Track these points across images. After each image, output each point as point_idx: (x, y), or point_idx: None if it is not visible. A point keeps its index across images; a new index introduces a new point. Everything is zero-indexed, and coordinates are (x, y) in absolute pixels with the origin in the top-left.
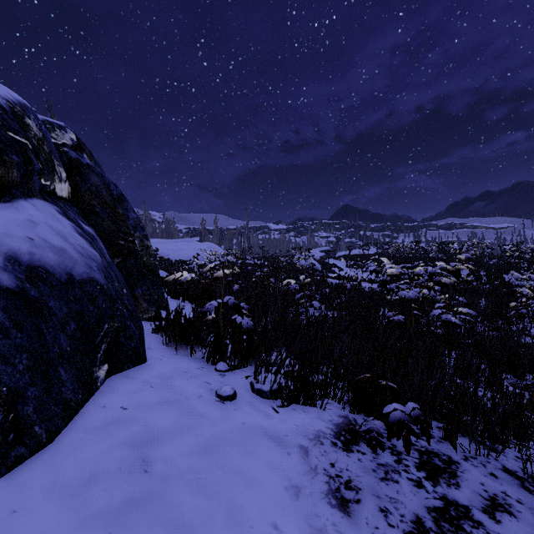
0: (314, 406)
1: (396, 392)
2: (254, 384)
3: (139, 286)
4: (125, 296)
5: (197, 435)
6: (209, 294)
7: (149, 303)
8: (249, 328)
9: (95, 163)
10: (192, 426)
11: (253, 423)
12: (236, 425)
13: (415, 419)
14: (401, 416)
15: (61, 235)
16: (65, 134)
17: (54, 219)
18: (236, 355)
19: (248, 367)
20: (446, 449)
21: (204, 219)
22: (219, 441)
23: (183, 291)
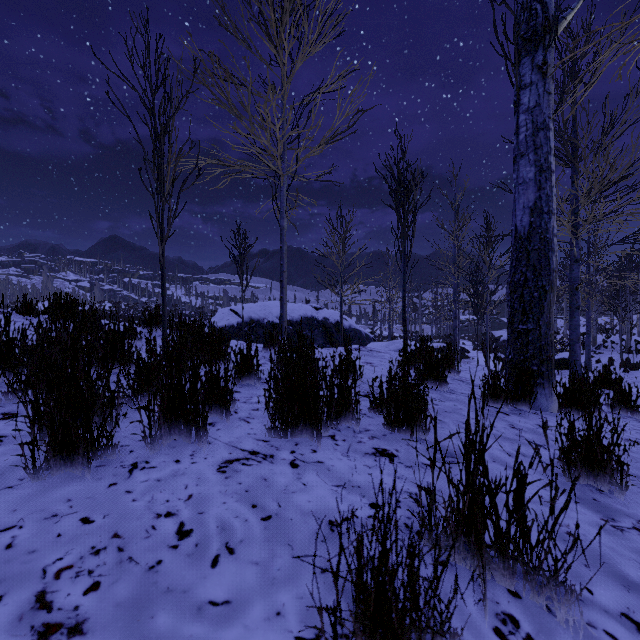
0: None
1: None
2: None
3: None
4: None
5: None
6: None
7: None
8: None
9: None
10: None
11: None
12: None
13: None
14: None
15: None
16: None
17: None
18: None
19: None
20: None
21: None
22: None
23: None
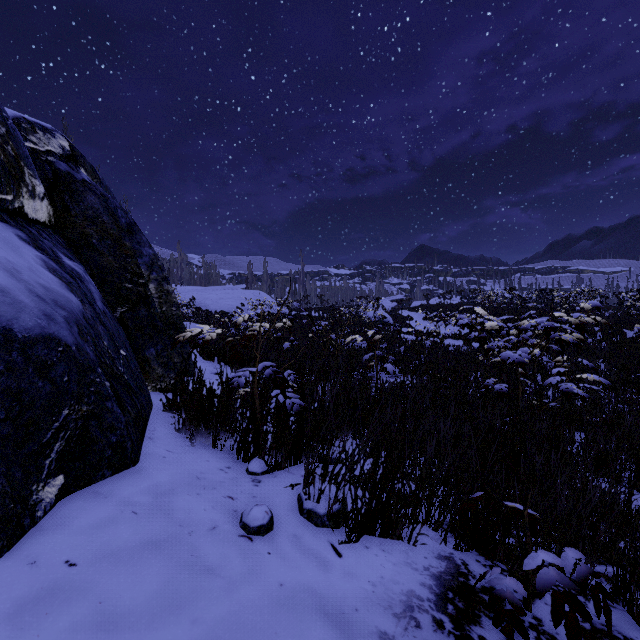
0: (399, 539)
1: (534, 521)
2: (304, 500)
3: (152, 345)
4: (122, 360)
5: (193, 622)
6: (241, 358)
7: (166, 367)
8: (298, 409)
9: (100, 182)
10: (188, 599)
11: (298, 583)
12: (268, 591)
13: (581, 583)
14: (558, 579)
15: (7, 269)
16: (52, 139)
17: (6, 246)
18: (278, 449)
19: (296, 465)
20: (624, 623)
21: (250, 263)
22: (232, 634)
23: (218, 350)
